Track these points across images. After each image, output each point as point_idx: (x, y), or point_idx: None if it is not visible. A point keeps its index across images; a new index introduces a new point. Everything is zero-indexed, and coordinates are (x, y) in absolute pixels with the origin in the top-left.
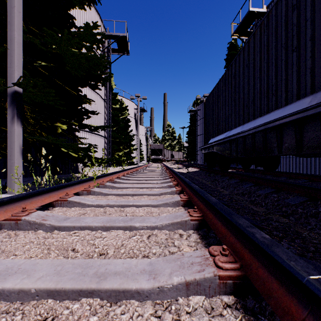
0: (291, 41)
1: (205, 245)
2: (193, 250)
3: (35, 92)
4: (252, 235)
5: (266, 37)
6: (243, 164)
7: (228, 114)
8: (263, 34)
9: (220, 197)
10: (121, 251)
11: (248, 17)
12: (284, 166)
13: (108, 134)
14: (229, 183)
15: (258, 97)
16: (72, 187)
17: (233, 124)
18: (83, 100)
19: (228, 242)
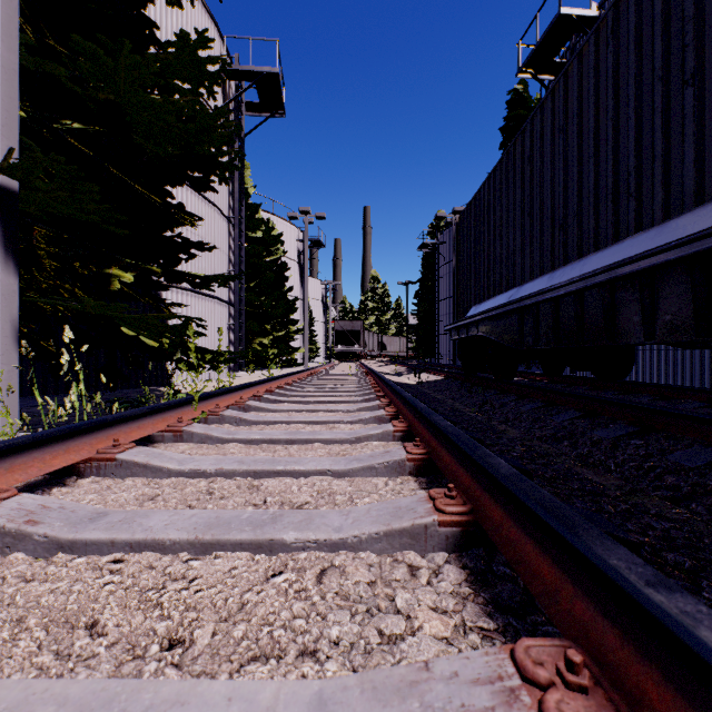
0: (680, 61)
1: (488, 607)
2: (452, 628)
3: (51, 191)
4: (683, 631)
5: (612, 58)
6: (545, 364)
7: (516, 248)
8: (604, 51)
9: (502, 446)
10: (235, 633)
11: (555, 29)
12: (639, 369)
13: (236, 296)
14: (519, 410)
15: (590, 204)
16: (134, 424)
17: (527, 270)
18: (177, 217)
19: (572, 617)
